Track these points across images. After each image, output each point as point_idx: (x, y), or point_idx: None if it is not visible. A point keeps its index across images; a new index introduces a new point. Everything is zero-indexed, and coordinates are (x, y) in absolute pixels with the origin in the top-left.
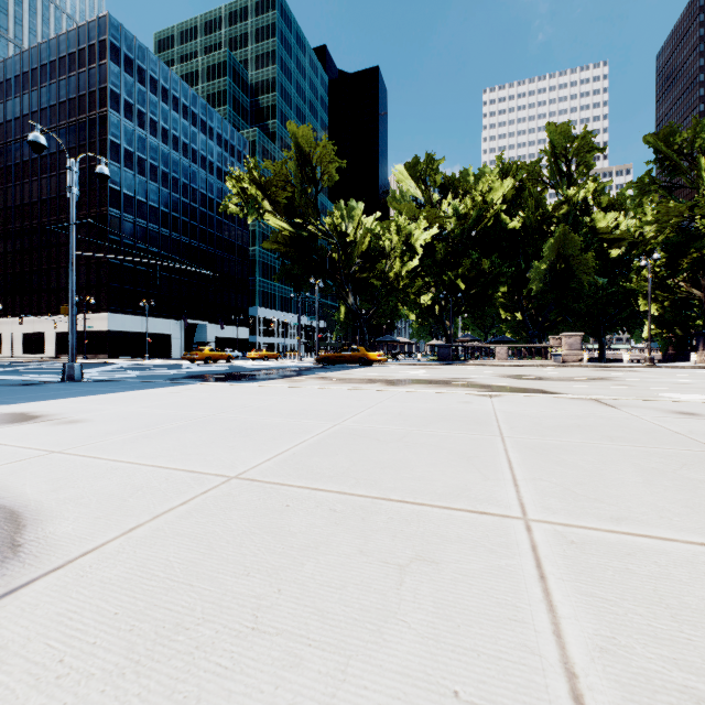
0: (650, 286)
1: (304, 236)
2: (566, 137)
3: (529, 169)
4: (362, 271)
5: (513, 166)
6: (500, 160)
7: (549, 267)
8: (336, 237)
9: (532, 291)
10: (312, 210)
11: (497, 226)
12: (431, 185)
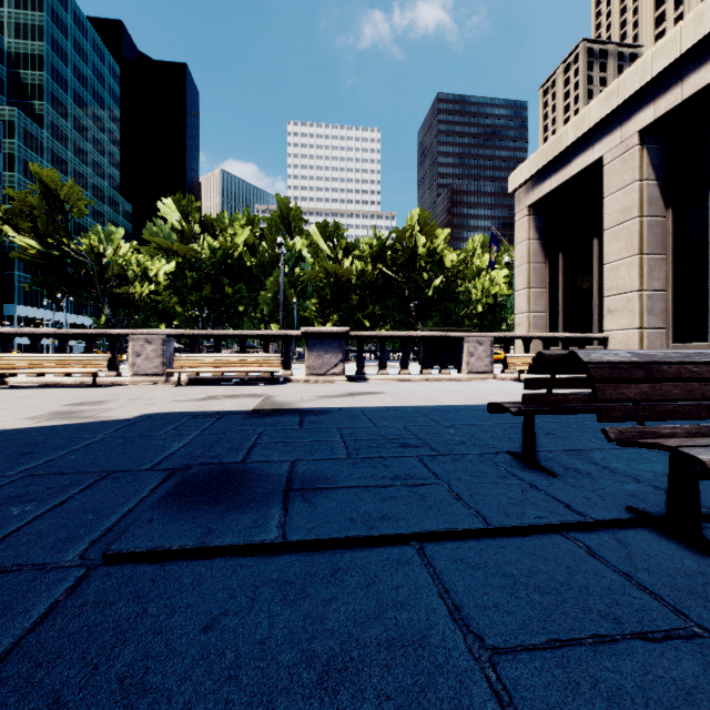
0: (296, 317)
1: (55, 255)
2: (288, 207)
3: (269, 222)
4: (119, 288)
5: (257, 219)
6: (247, 212)
7: (274, 295)
8: (92, 257)
9: (264, 311)
10: (64, 233)
11: (241, 262)
12: (192, 221)
